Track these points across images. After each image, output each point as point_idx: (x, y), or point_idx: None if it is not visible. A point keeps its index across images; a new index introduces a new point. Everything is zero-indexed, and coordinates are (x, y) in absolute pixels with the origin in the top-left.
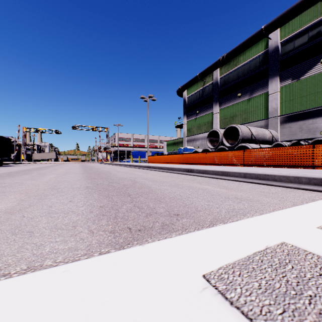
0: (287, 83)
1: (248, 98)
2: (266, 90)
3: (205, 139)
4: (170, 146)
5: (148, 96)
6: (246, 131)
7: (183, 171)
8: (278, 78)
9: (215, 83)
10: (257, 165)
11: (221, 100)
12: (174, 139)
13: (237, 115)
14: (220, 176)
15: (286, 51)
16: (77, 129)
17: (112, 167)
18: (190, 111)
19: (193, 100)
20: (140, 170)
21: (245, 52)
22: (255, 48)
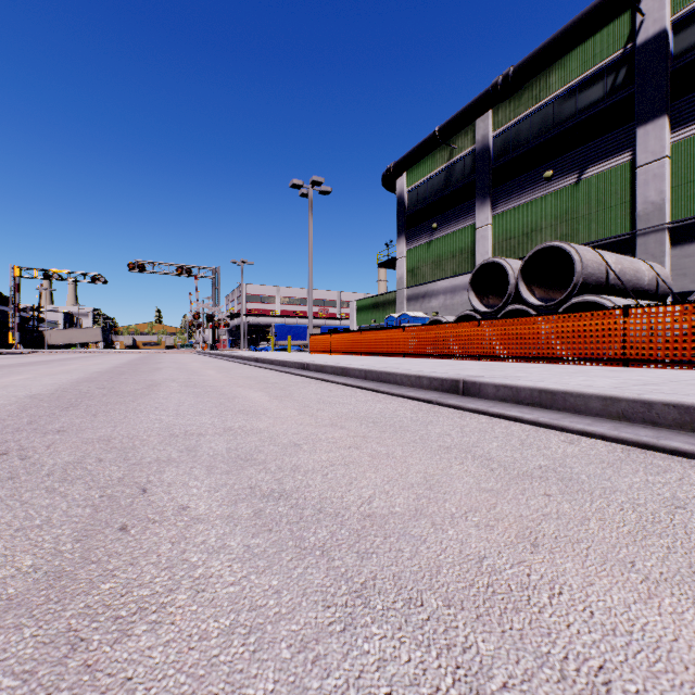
0: (694, 132)
1: (573, 181)
2: (629, 155)
3: (454, 293)
4: (365, 311)
5: (311, 181)
6: (594, 259)
7: (431, 389)
8: (666, 120)
9: (480, 151)
10: (684, 363)
11: (497, 192)
12: (376, 295)
13: (541, 228)
14: (681, 434)
15: (689, 43)
16: (141, 271)
17: (202, 366)
18: (416, 226)
19: (424, 198)
20: (273, 380)
21: (564, 61)
22: (594, 47)
